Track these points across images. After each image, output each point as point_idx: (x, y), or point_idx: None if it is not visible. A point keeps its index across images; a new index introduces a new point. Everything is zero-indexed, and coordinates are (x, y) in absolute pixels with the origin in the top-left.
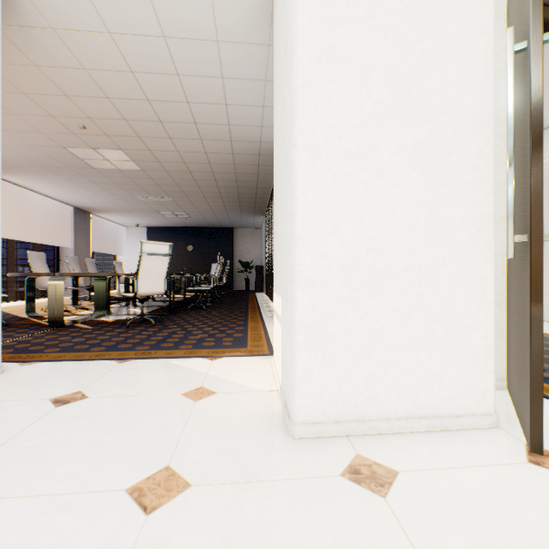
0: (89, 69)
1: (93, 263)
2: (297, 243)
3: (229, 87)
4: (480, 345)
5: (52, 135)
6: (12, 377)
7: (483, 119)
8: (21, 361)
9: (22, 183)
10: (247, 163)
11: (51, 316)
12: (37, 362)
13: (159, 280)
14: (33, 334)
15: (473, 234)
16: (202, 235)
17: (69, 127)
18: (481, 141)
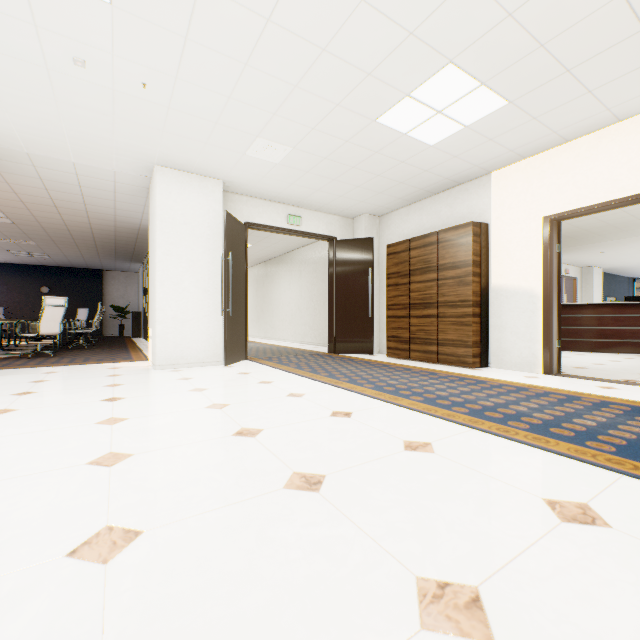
0: (11, 183)
1: None
2: (157, 310)
3: (119, 204)
4: (219, 341)
5: None
6: None
7: (219, 274)
8: None
9: None
10: (128, 232)
11: None
12: None
13: (57, 324)
14: None
15: (216, 308)
16: (62, 276)
17: None
18: (219, 280)
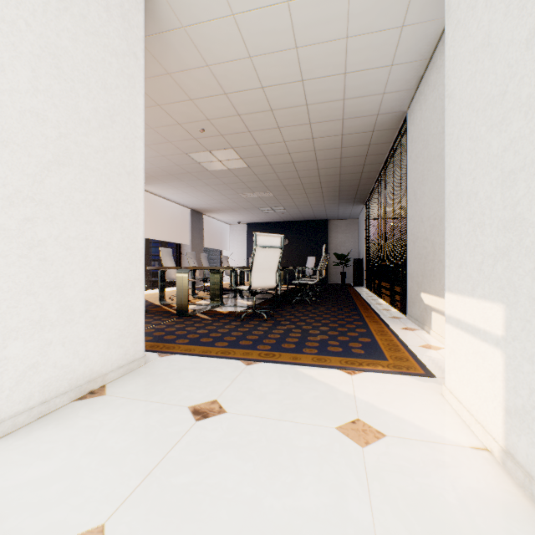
0: (211, 65)
1: (206, 258)
2: None
3: (352, 48)
4: None
5: (178, 143)
6: (153, 369)
7: None
8: (158, 351)
9: (155, 191)
10: (356, 144)
11: (178, 306)
12: (171, 354)
13: (271, 273)
14: (165, 322)
15: None
16: (296, 229)
17: (191, 132)
18: None
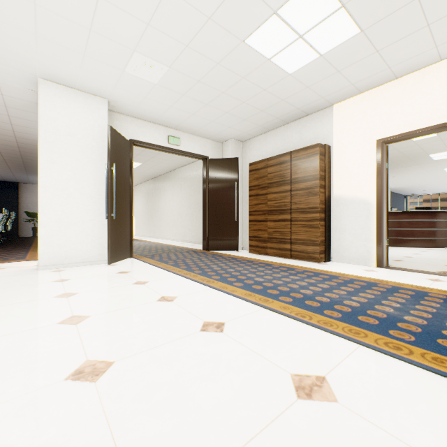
0: None
1: None
2: (40, 214)
3: (14, 119)
4: (104, 242)
5: None
6: None
7: (104, 182)
8: None
9: None
10: (31, 148)
11: None
12: None
13: None
14: None
15: (101, 213)
16: None
17: None
18: (104, 188)
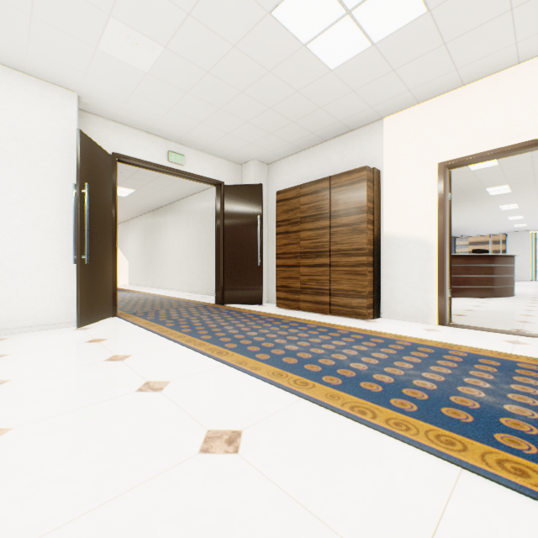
0: None
1: None
2: None
3: None
4: (71, 296)
5: None
6: None
7: (72, 211)
8: None
9: None
10: None
11: None
12: None
13: None
14: None
15: (67, 254)
16: None
17: None
18: (71, 219)
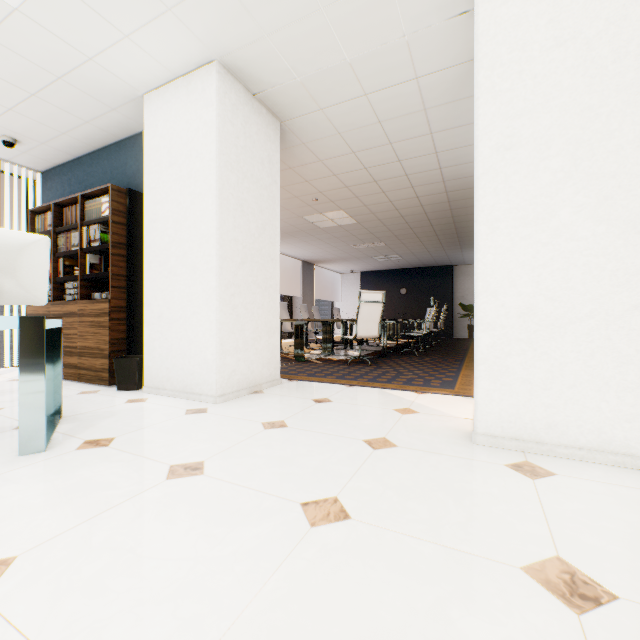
0: (323, 160)
1: (317, 310)
2: (478, 296)
3: (438, 138)
4: None
5: (294, 209)
6: (287, 386)
7: None
8: (287, 378)
9: None
10: (463, 197)
11: (295, 352)
12: (296, 380)
13: (374, 325)
14: (287, 364)
15: None
16: (415, 276)
17: (305, 202)
18: None
